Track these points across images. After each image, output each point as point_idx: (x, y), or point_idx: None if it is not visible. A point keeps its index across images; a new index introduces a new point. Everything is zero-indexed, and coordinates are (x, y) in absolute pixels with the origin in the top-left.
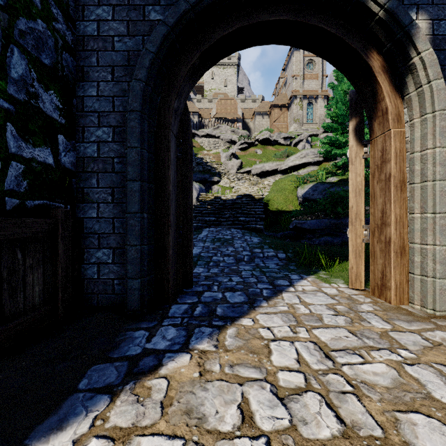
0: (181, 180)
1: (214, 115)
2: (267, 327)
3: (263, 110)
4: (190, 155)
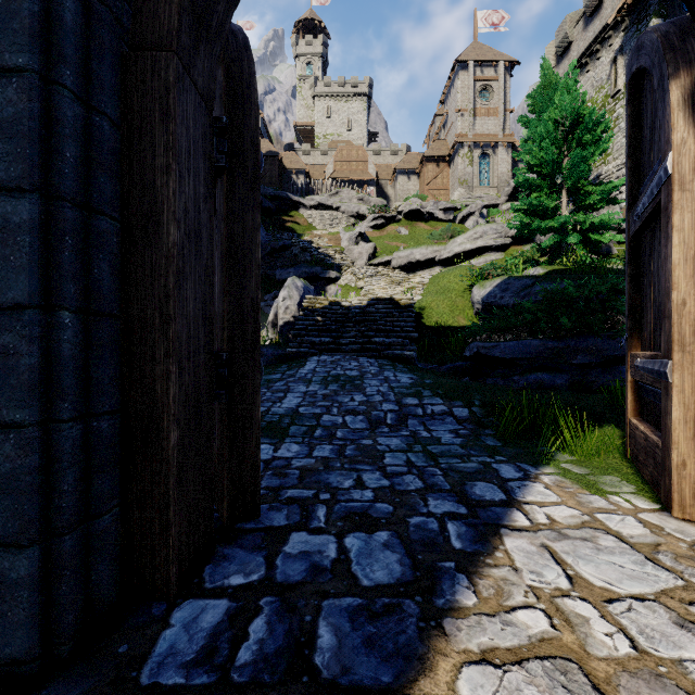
0: (226, 228)
1: (331, 174)
2: None
3: (410, 166)
4: (253, 165)
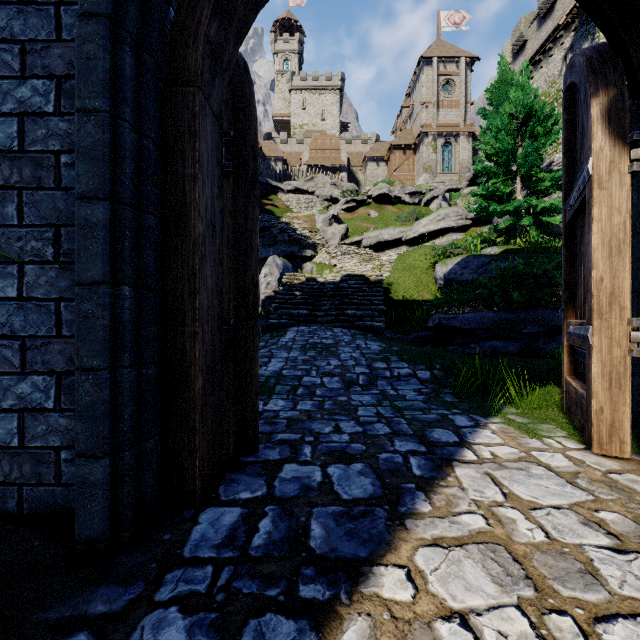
0: (232, 220)
1: (307, 161)
2: (459, 612)
3: (379, 154)
4: (253, 168)
